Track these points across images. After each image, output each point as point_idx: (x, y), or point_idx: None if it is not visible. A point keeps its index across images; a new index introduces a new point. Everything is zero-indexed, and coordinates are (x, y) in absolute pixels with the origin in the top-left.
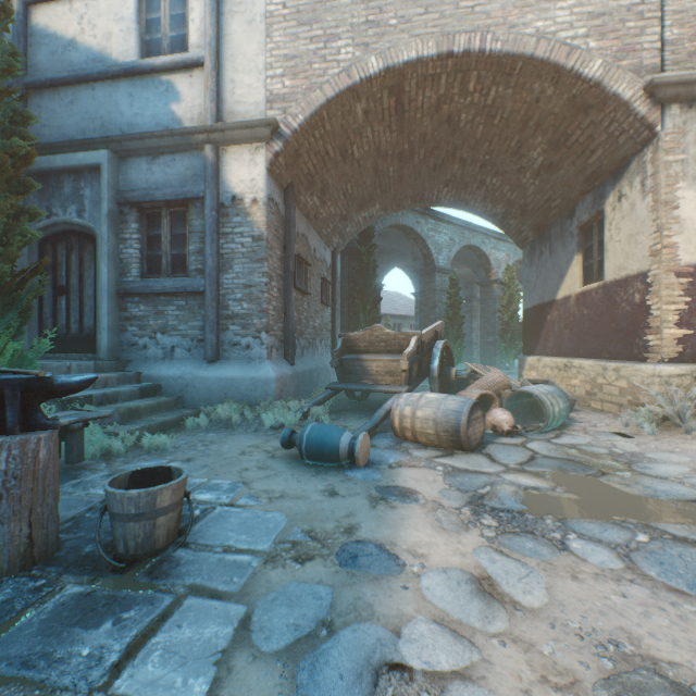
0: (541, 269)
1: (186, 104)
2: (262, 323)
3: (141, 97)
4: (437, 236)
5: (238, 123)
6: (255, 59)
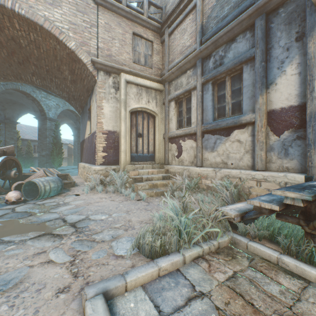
0: (83, 125)
1: None
2: None
3: None
4: (48, 101)
5: None
6: None
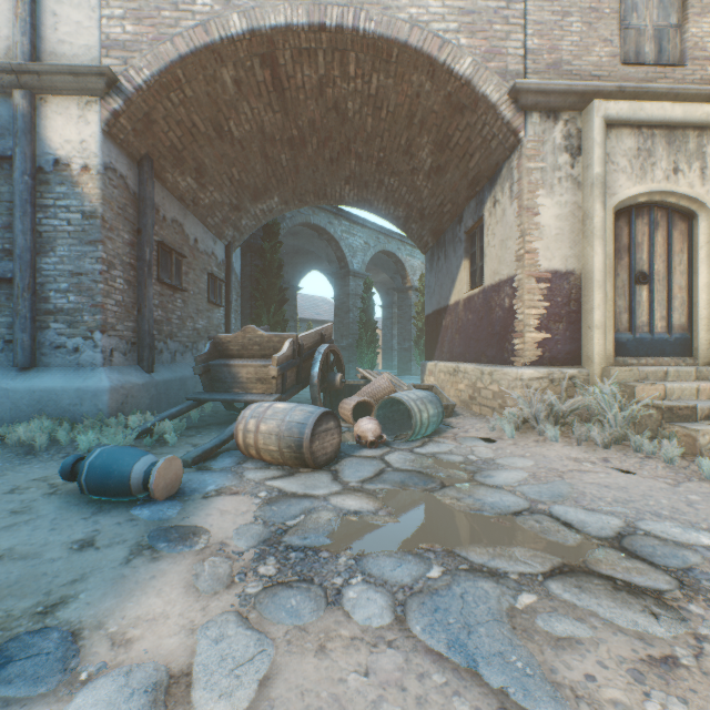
0: (438, 274)
1: None
2: (96, 320)
3: None
4: (352, 239)
5: (59, 66)
6: None
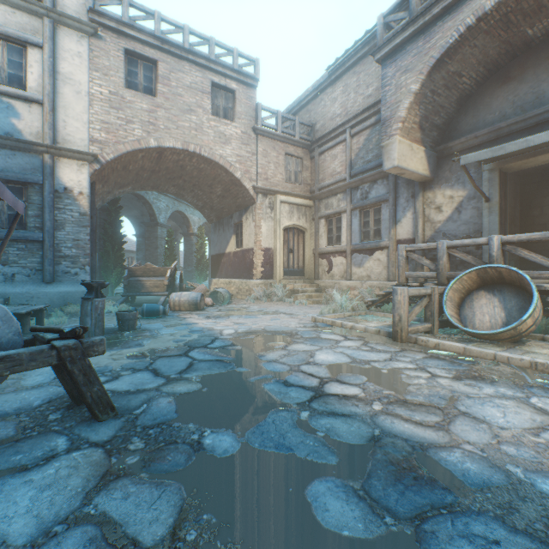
0: (219, 237)
1: (26, 123)
2: (87, 261)
3: None
4: (159, 203)
5: (73, 150)
6: (81, 114)
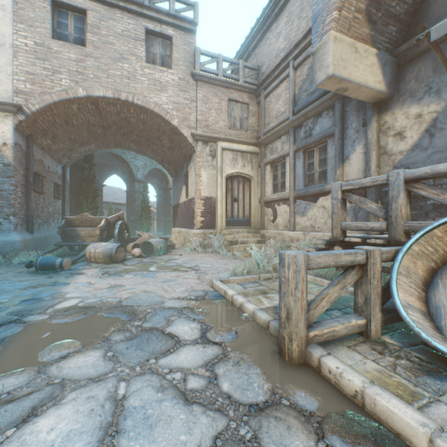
0: (176, 188)
1: None
2: (11, 211)
3: None
4: (137, 162)
5: None
6: (5, 66)
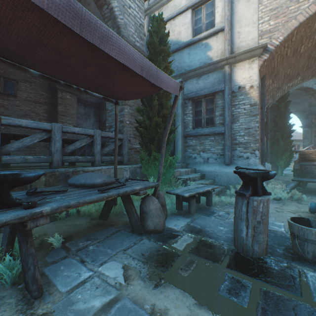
0: None
1: (214, 50)
2: (255, 146)
3: (193, 53)
4: None
5: (244, 51)
6: (251, 17)
